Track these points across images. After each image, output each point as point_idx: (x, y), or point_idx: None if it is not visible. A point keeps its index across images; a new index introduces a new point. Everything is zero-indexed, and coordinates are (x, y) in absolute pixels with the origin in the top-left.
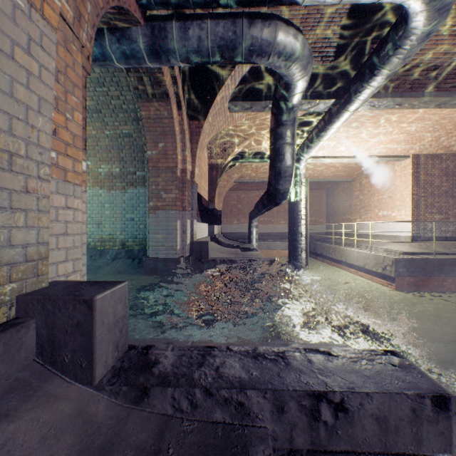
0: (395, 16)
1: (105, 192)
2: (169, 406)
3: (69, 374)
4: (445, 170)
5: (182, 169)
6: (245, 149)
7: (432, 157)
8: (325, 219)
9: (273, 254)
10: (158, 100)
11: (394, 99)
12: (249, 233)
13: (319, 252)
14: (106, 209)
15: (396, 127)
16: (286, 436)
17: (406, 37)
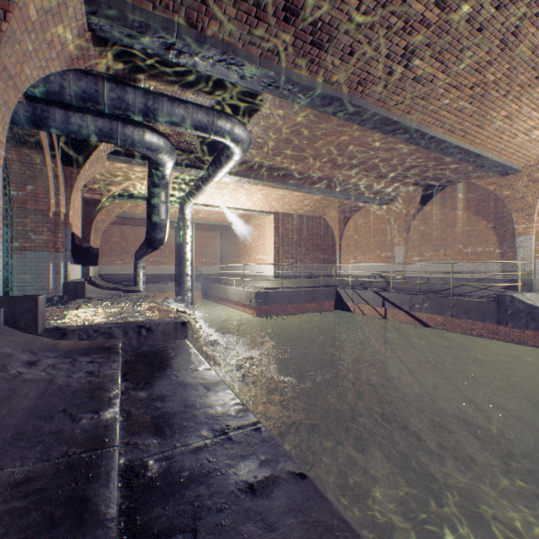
0: None
1: None
2: (78, 338)
3: (24, 331)
4: (296, 226)
5: (55, 212)
6: (128, 188)
7: (287, 215)
8: (219, 261)
9: (165, 297)
10: (30, 148)
11: (243, 178)
12: (136, 275)
13: (210, 292)
14: None
15: (258, 192)
16: (129, 342)
17: (232, 154)
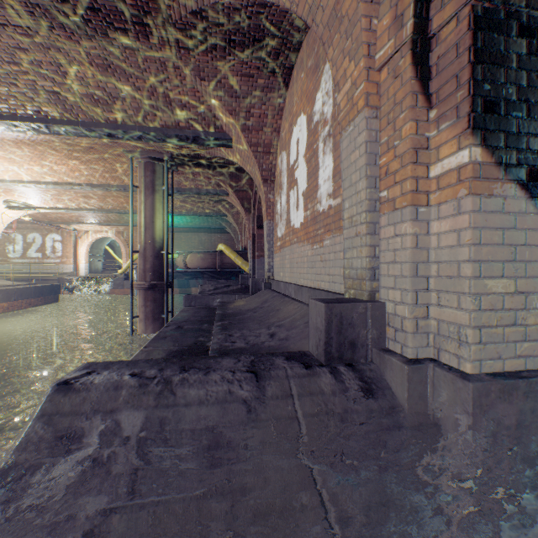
0: None
1: None
2: None
3: None
4: None
5: None
6: None
7: None
8: None
9: None
10: None
11: None
12: None
13: None
14: None
15: None
16: None
17: None
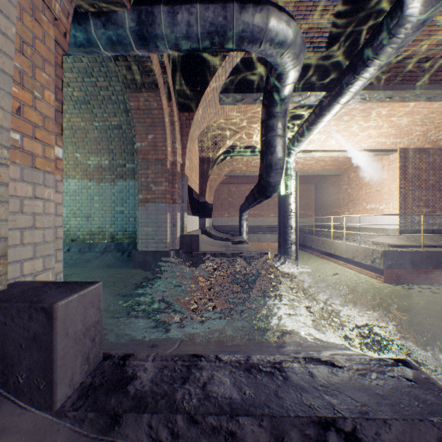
0: (389, 5)
1: (94, 184)
2: (145, 436)
3: (24, 397)
4: (432, 164)
5: (172, 162)
6: (236, 142)
7: (419, 151)
8: (313, 212)
9: (263, 246)
10: (147, 90)
11: (385, 92)
12: (240, 226)
13: (308, 245)
14: (95, 202)
15: (385, 121)
16: None
17: (401, 25)
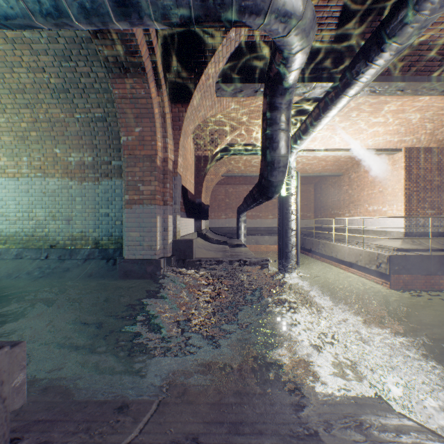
0: None
1: (75, 183)
2: None
3: None
4: (437, 164)
5: (162, 158)
6: (233, 140)
7: (424, 150)
8: (312, 214)
9: (262, 248)
10: (133, 75)
11: (397, 83)
12: (237, 228)
13: (308, 247)
14: (77, 203)
15: (391, 118)
16: None
17: None
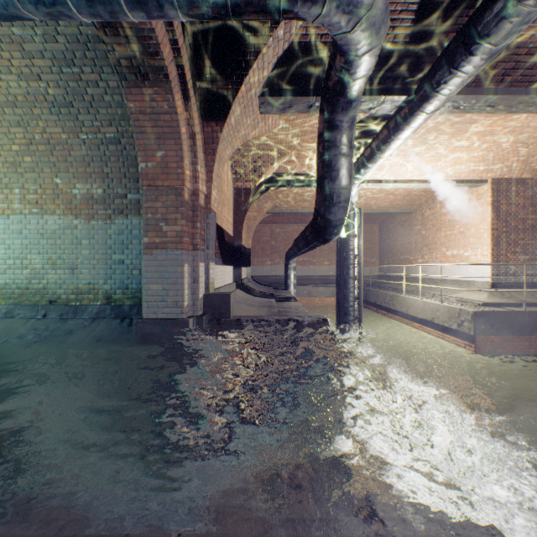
0: None
1: (82, 222)
2: None
3: None
4: (532, 199)
5: (191, 191)
6: (281, 169)
7: (515, 182)
8: (377, 259)
9: (315, 302)
10: (153, 83)
11: (487, 97)
12: (286, 277)
13: (372, 300)
14: (84, 248)
15: (476, 142)
16: None
17: None
